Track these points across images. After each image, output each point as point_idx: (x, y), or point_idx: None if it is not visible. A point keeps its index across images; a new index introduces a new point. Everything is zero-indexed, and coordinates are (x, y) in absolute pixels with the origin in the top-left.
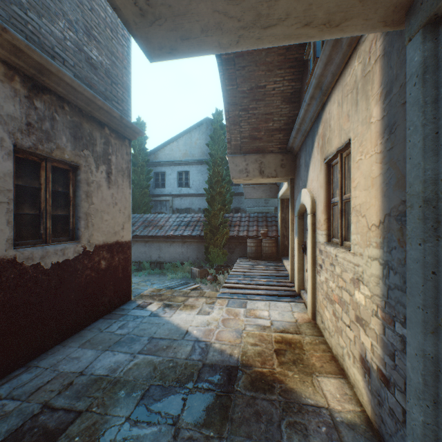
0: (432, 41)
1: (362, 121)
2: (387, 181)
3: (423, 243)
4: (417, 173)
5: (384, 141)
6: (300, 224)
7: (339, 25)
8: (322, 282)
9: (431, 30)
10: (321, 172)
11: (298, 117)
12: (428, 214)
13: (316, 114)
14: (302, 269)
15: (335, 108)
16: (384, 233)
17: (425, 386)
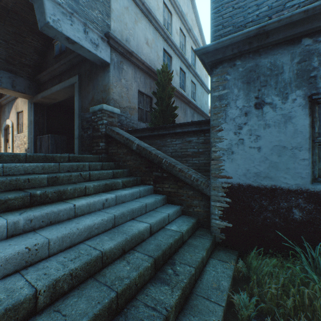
0: (32, 105)
1: (26, 108)
2: (29, 119)
3: (31, 126)
4: (30, 118)
5: (29, 113)
6: (6, 132)
7: (21, 97)
8: (16, 145)
9: (32, 104)
10: (16, 115)
11: (7, 96)
12: (31, 122)
13: (14, 99)
14: (7, 149)
15: (20, 102)
16: (29, 127)
17: (31, 140)
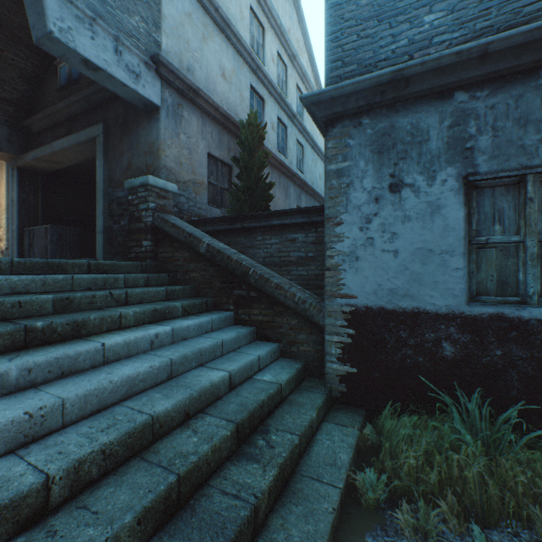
0: (14, 171)
1: (2, 177)
2: (8, 197)
3: (13, 208)
4: (12, 195)
5: (8, 186)
6: None
7: None
8: None
9: (14, 169)
10: None
11: None
12: (13, 203)
13: None
14: None
15: None
16: (8, 210)
17: (13, 235)
